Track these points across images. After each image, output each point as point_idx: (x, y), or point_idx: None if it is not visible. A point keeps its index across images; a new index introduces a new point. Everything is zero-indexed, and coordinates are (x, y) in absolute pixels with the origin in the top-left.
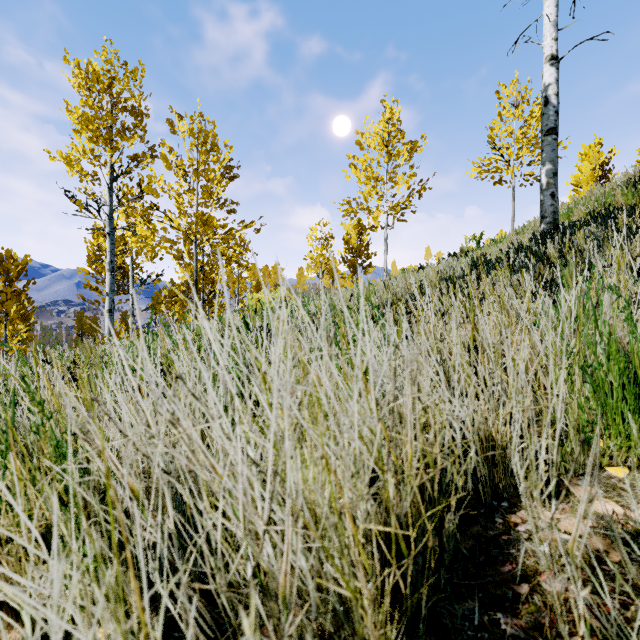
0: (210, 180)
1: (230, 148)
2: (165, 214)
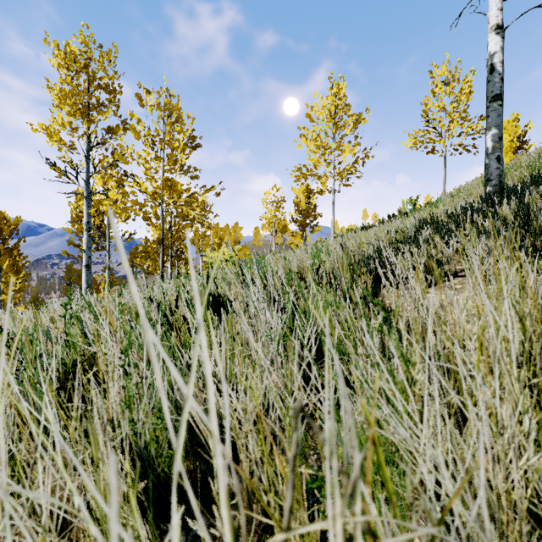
0: (174, 148)
1: (193, 120)
2: (133, 179)
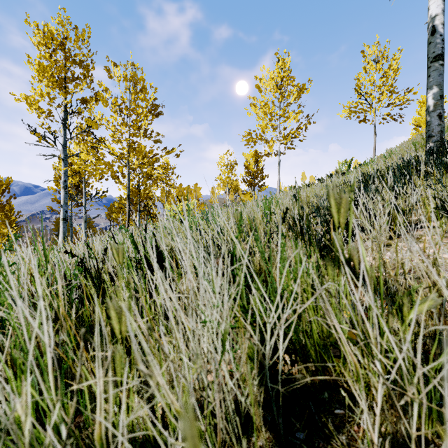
0: (138, 114)
1: (155, 89)
2: (101, 141)
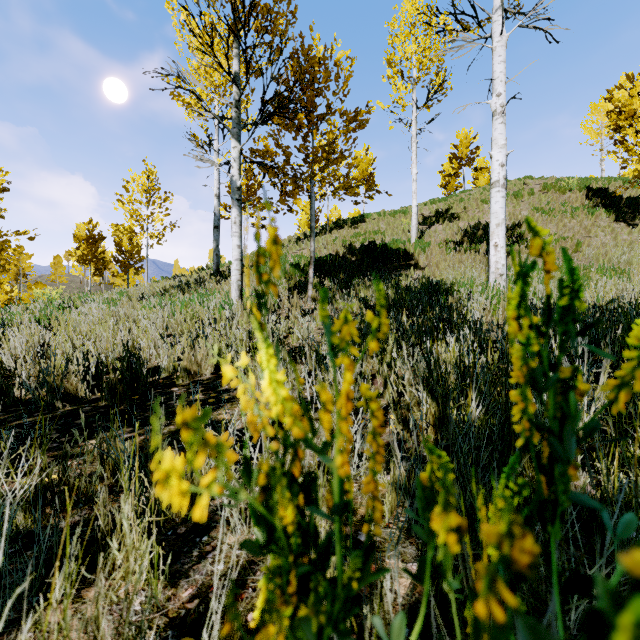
0: None
1: (6, 172)
2: None
